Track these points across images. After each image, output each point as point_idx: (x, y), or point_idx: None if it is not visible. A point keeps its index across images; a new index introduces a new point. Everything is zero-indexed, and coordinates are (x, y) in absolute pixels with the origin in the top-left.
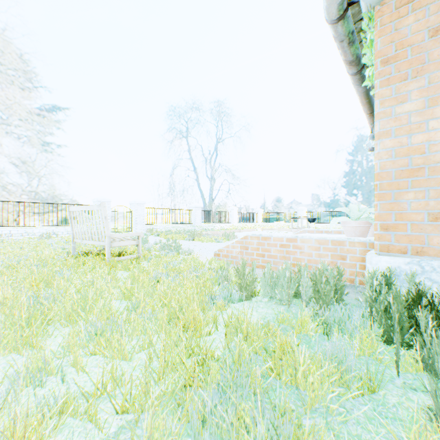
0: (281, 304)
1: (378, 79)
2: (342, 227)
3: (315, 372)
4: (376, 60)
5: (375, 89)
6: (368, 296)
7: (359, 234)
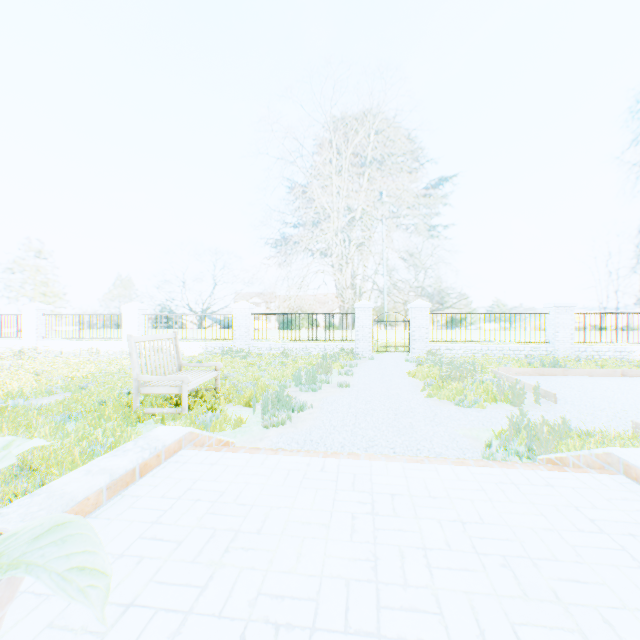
0: None
1: None
2: None
3: None
4: None
5: None
6: None
7: None
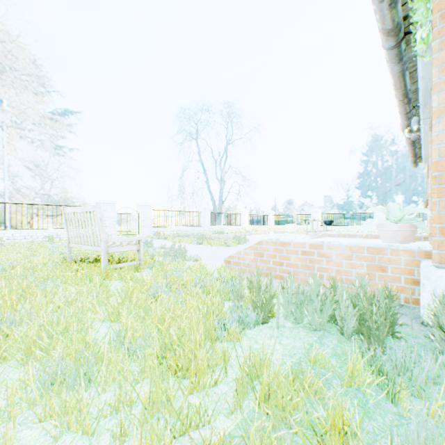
0: (311, 333)
1: (437, 39)
2: (378, 231)
3: None
4: (433, 16)
5: (433, 52)
6: (432, 325)
7: (401, 239)
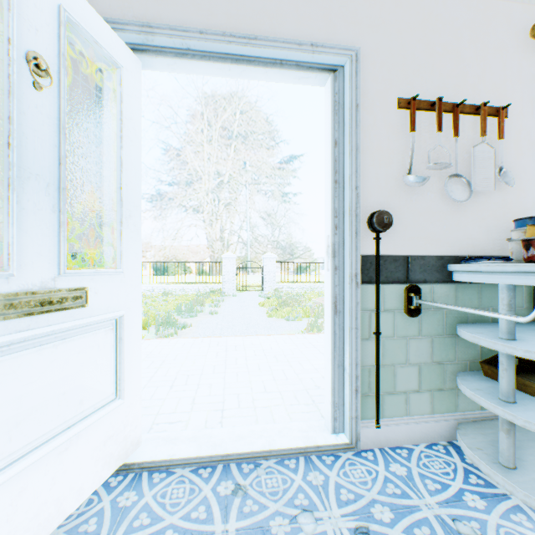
0: None
1: None
2: None
3: None
4: None
5: None
6: None
7: None
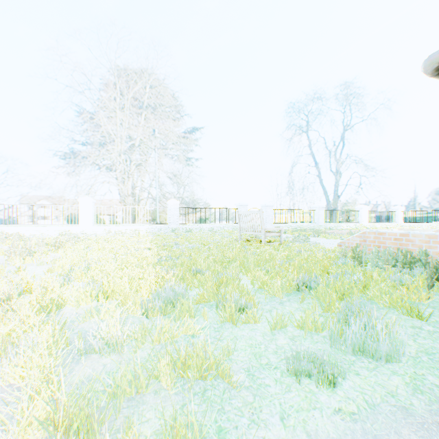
0: (381, 271)
1: None
2: None
3: (378, 278)
4: None
5: None
6: None
7: None
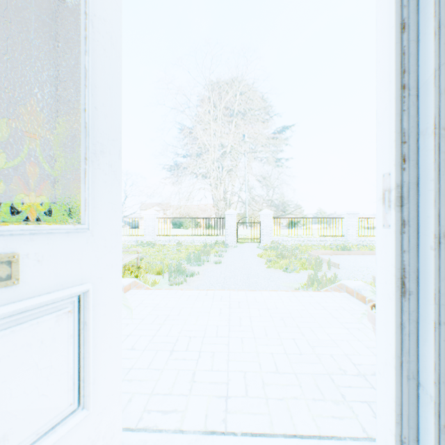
0: None
1: None
2: None
3: None
4: None
5: None
6: None
7: None
